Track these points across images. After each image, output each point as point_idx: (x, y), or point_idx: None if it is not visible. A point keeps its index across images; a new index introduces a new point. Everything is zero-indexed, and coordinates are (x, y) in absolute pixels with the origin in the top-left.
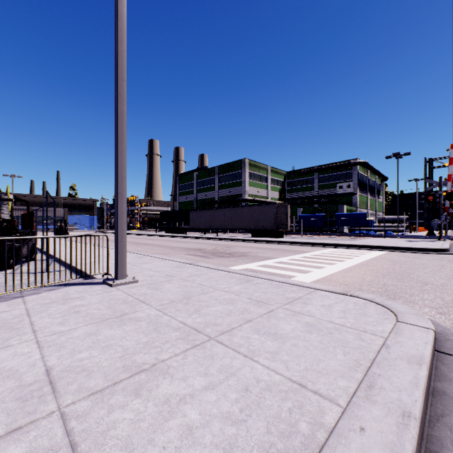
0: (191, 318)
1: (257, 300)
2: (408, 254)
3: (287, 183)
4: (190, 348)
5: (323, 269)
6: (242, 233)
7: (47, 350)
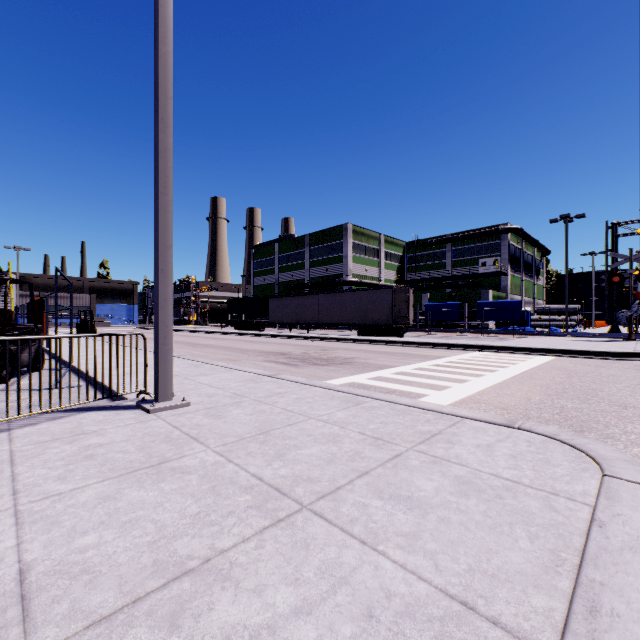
0: (271, 468)
1: (375, 436)
2: (587, 361)
3: (407, 259)
4: (269, 526)
5: (466, 383)
6: (344, 329)
7: (28, 530)
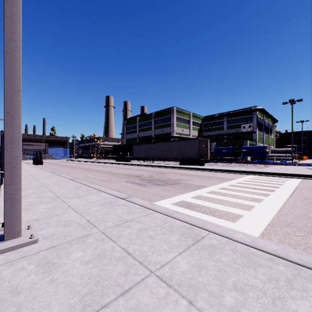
0: None
1: None
2: None
3: (203, 125)
4: None
5: (262, 203)
6: (171, 161)
7: None
